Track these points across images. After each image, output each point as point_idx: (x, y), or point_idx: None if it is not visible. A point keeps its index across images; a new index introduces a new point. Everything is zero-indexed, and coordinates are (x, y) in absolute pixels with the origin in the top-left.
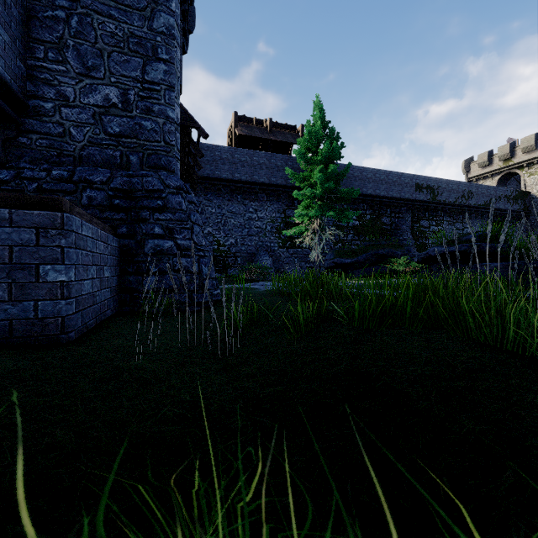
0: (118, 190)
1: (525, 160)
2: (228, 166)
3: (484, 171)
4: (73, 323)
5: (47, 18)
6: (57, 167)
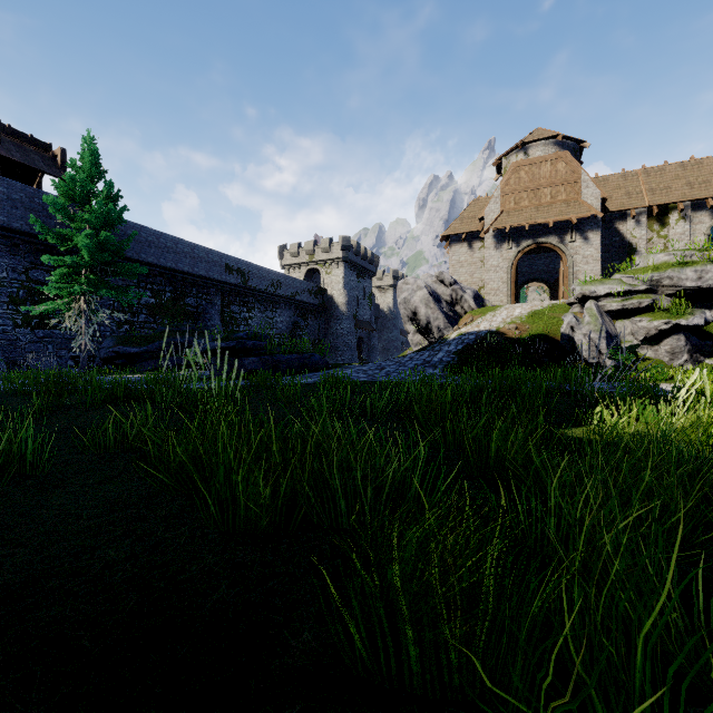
0: None
1: (324, 260)
2: None
3: (295, 261)
4: None
5: None
6: None
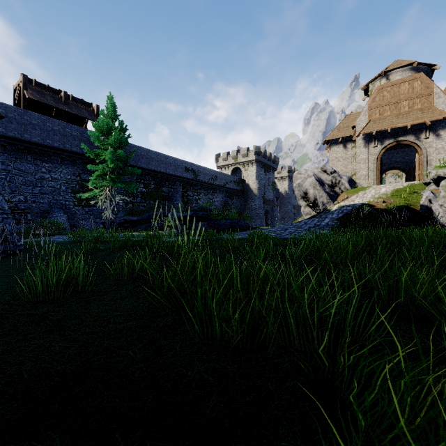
0: None
1: (243, 162)
2: (15, 125)
3: (225, 163)
4: None
5: None
6: None
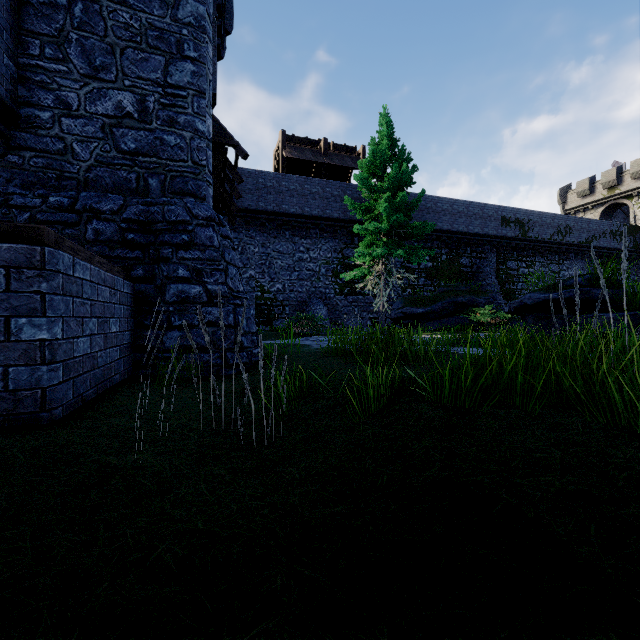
0: (133, 221)
1: (635, 188)
2: (274, 195)
3: (584, 201)
4: (60, 396)
5: (44, 4)
6: (56, 193)
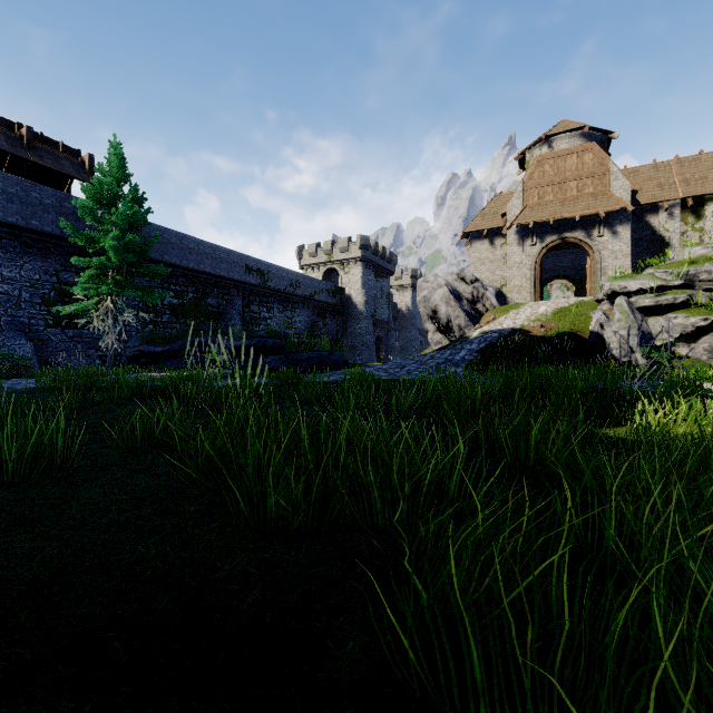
0: None
1: (342, 260)
2: None
3: (314, 261)
4: None
5: None
6: None
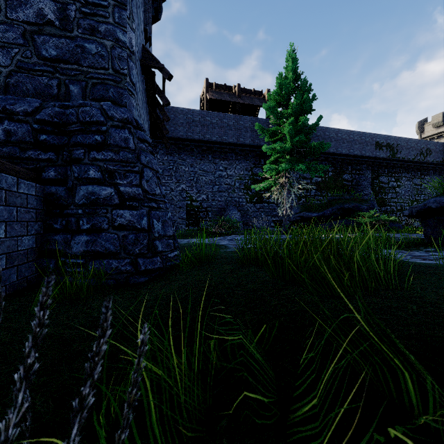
0: (47, 123)
1: None
2: (200, 127)
3: (438, 130)
4: None
5: None
6: None
